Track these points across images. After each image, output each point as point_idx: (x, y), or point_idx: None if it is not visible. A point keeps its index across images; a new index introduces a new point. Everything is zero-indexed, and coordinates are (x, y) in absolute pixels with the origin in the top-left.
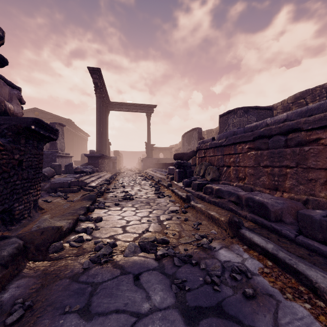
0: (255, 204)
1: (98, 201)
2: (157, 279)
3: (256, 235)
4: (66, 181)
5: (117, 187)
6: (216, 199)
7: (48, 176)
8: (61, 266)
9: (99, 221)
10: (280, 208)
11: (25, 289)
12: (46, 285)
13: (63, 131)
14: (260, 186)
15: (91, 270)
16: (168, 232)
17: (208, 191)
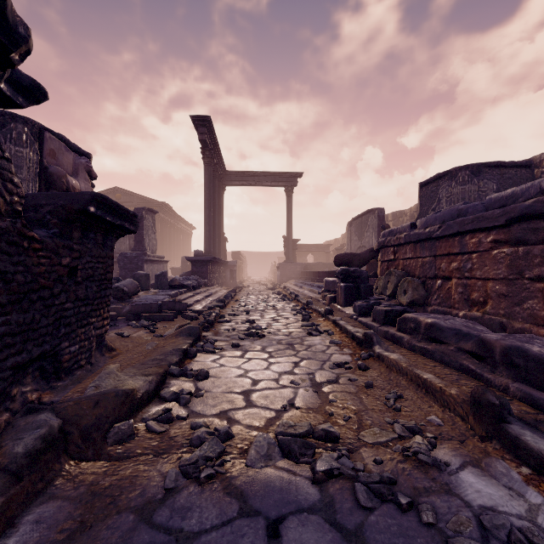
0: (530, 362)
1: (204, 337)
2: (321, 542)
3: None
4: (156, 301)
5: (237, 313)
6: (427, 344)
7: (129, 292)
8: (124, 477)
9: (203, 378)
10: None
11: (50, 530)
12: (89, 526)
13: (154, 220)
14: (523, 319)
15: (179, 494)
16: (334, 412)
17: (408, 326)
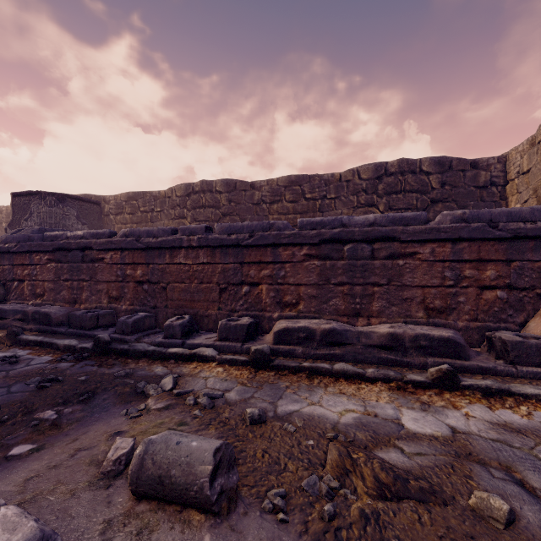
0: (41, 315)
1: None
2: None
3: (32, 335)
4: None
5: None
6: None
7: None
8: None
9: None
10: (62, 315)
11: None
12: None
13: None
14: (61, 301)
15: None
16: None
17: None
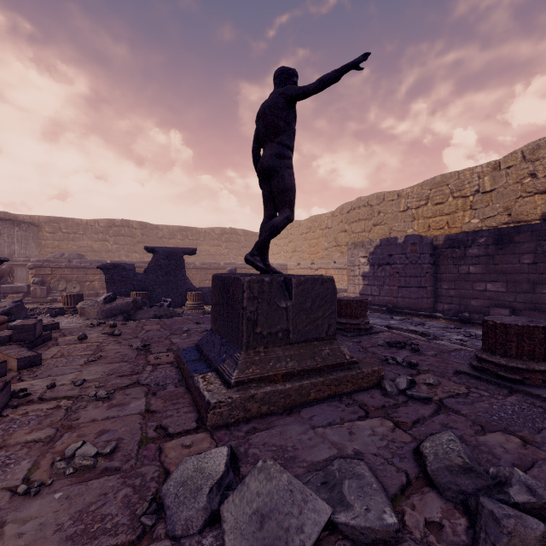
0: None
1: None
2: None
3: None
4: None
5: None
6: None
7: None
8: None
9: None
10: None
11: None
12: None
13: None
14: None
15: None
16: None
17: None
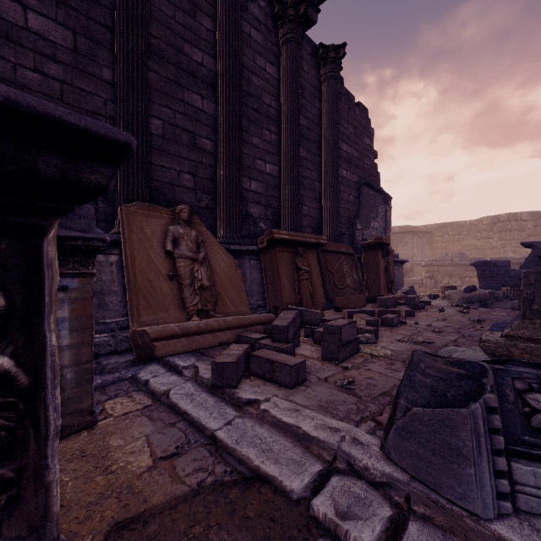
0: None
1: None
2: None
3: None
4: None
5: None
6: None
7: None
8: None
9: None
10: None
11: None
12: None
13: None
14: None
15: None
16: None
17: None
